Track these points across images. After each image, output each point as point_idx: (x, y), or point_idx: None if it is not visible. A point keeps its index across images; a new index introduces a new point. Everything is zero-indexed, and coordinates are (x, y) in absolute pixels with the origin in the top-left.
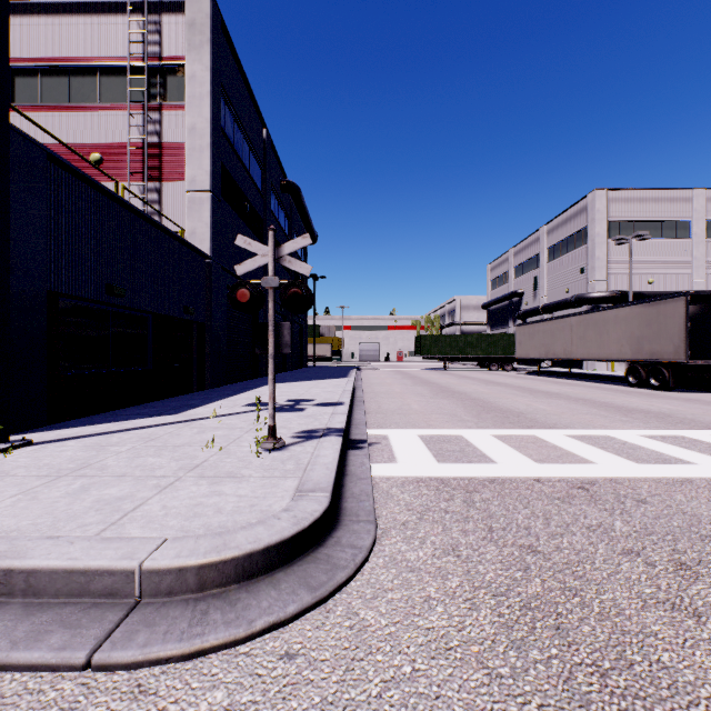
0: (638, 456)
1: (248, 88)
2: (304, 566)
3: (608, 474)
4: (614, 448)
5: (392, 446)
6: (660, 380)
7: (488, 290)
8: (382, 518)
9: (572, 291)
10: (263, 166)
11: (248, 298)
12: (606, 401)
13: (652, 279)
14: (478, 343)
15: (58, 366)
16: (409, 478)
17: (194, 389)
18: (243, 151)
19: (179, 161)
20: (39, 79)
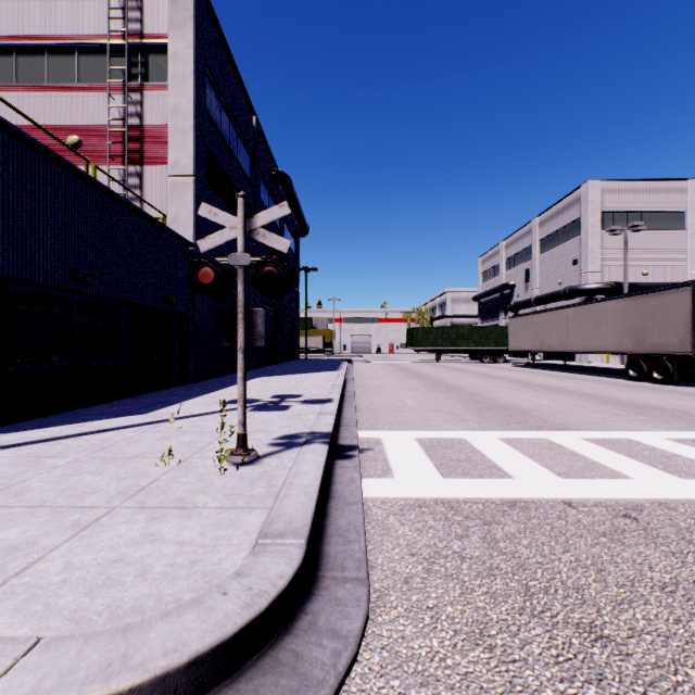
0: (677, 467)
1: (236, 72)
2: (257, 680)
3: (653, 495)
4: (645, 456)
5: (387, 453)
6: (663, 373)
7: (479, 282)
8: (377, 569)
9: (565, 283)
10: (253, 154)
11: (212, 279)
12: (611, 396)
13: (646, 270)
14: (470, 335)
15: (8, 360)
16: (409, 500)
17: (176, 383)
18: (231, 137)
19: (161, 144)
20: (14, 58)
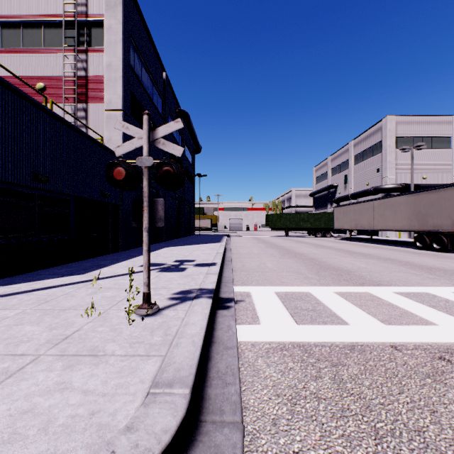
0: None
1: (151, 42)
2: None
3: None
4: (442, 306)
5: (255, 303)
6: (440, 244)
7: (313, 184)
8: (249, 410)
9: (371, 184)
10: (163, 97)
11: (123, 176)
12: (407, 261)
13: (425, 176)
14: (308, 219)
15: None
16: (272, 344)
17: (110, 251)
18: (148, 86)
19: (100, 89)
20: (0, 30)
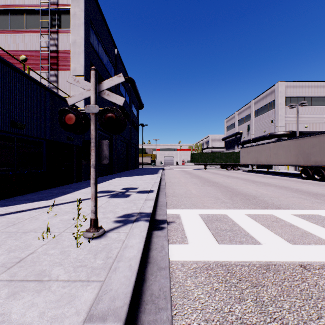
0: None
1: (106, 26)
2: None
3: None
4: None
5: (183, 224)
6: (320, 176)
7: (225, 131)
8: None
9: (267, 131)
10: (115, 67)
11: (73, 121)
12: (297, 188)
13: (307, 125)
14: (221, 157)
15: None
16: (199, 263)
17: (74, 181)
18: (104, 58)
19: (67, 60)
20: None
